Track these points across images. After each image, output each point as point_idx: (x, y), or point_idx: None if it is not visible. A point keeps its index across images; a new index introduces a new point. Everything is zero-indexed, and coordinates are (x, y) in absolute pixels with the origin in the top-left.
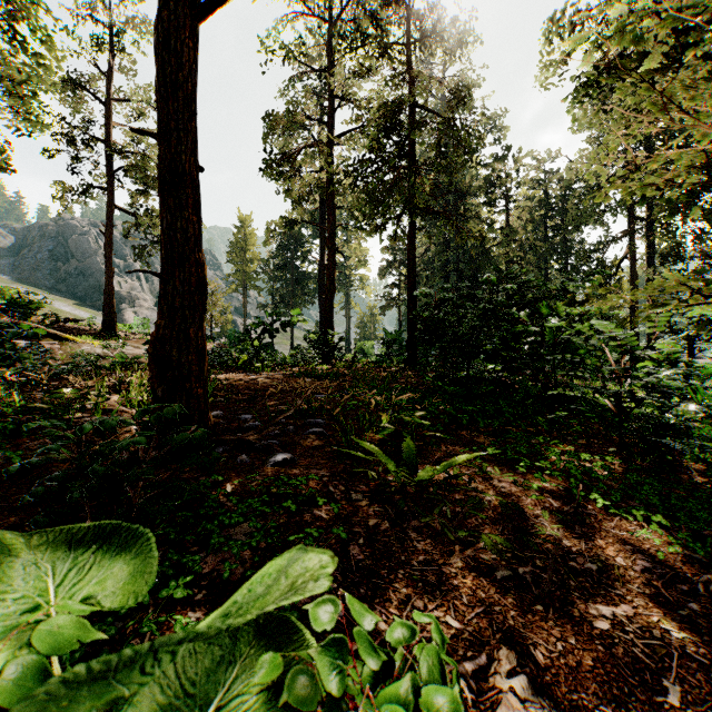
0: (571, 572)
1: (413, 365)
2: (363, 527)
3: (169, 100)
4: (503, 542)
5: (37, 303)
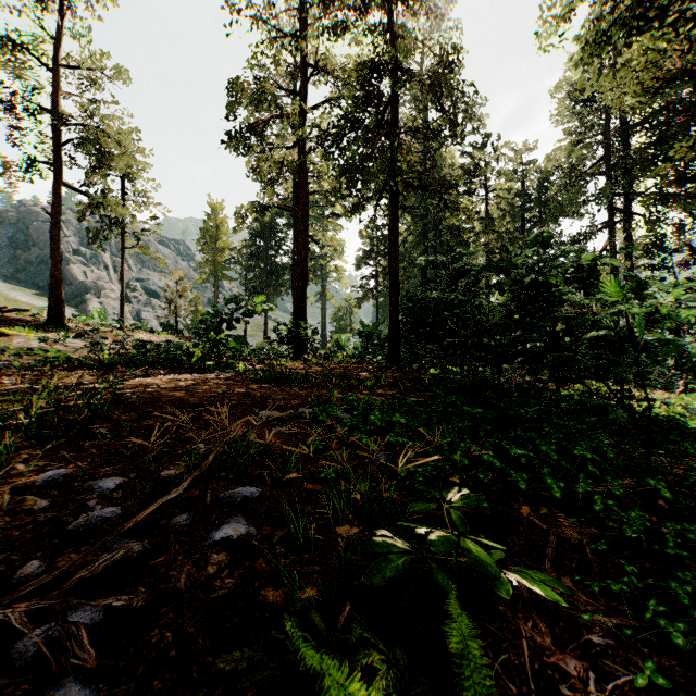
0: None
1: (395, 361)
2: None
3: None
4: None
5: None
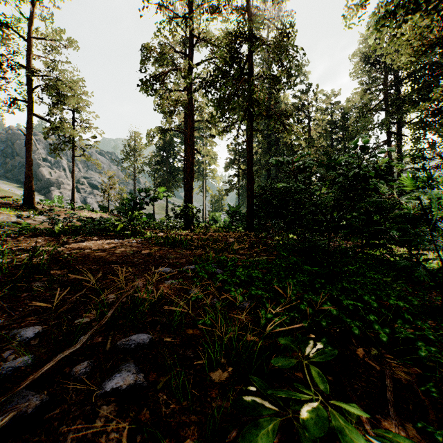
0: None
1: (251, 230)
2: None
3: None
4: None
5: None
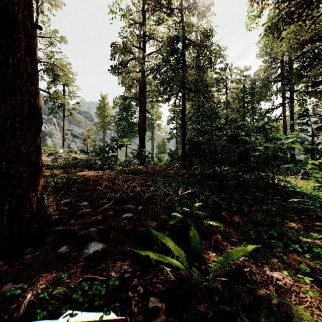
0: None
1: (184, 166)
2: None
3: None
4: None
5: None
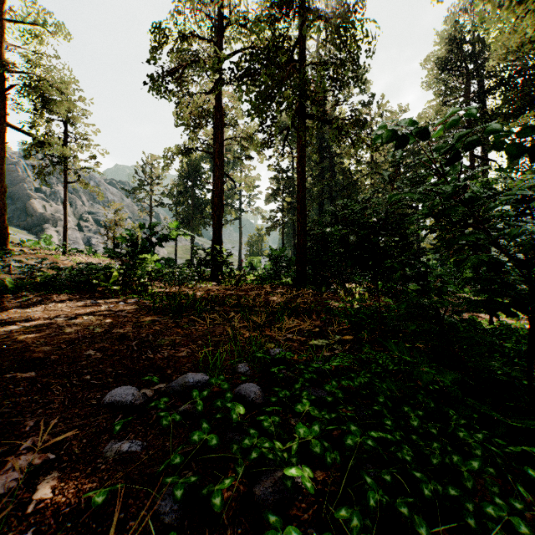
0: None
1: (302, 283)
2: None
3: None
4: None
5: None
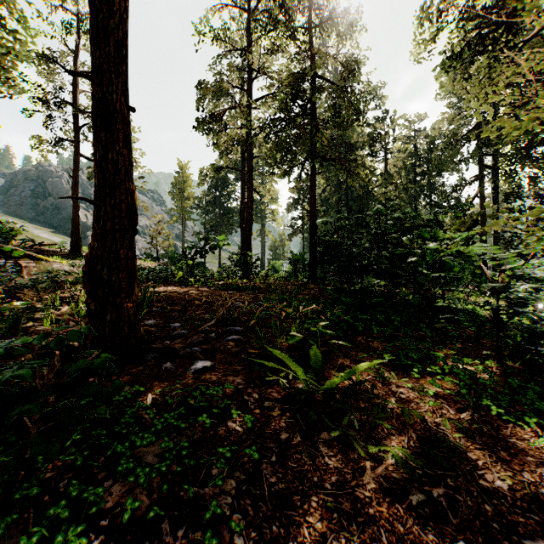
0: (484, 493)
1: (314, 279)
2: (275, 442)
3: (101, 45)
4: (413, 459)
5: (17, 230)
